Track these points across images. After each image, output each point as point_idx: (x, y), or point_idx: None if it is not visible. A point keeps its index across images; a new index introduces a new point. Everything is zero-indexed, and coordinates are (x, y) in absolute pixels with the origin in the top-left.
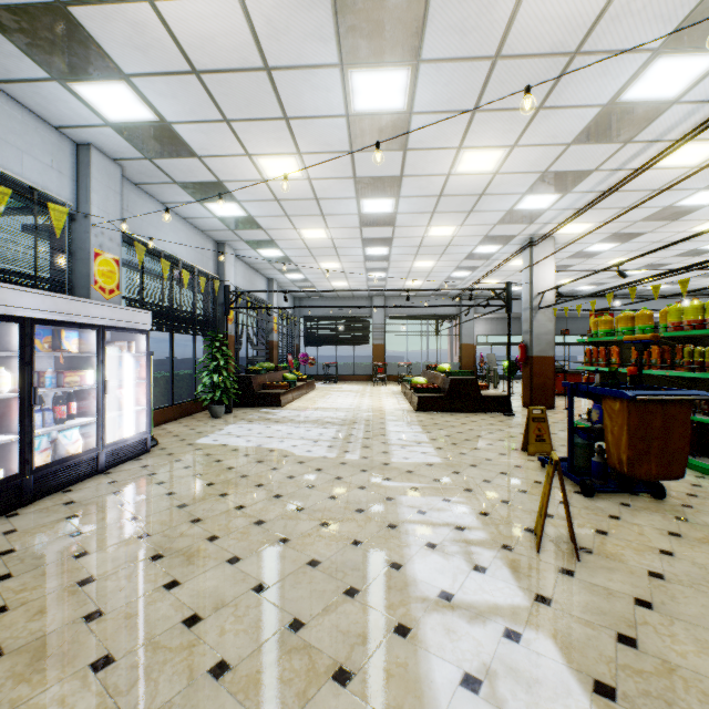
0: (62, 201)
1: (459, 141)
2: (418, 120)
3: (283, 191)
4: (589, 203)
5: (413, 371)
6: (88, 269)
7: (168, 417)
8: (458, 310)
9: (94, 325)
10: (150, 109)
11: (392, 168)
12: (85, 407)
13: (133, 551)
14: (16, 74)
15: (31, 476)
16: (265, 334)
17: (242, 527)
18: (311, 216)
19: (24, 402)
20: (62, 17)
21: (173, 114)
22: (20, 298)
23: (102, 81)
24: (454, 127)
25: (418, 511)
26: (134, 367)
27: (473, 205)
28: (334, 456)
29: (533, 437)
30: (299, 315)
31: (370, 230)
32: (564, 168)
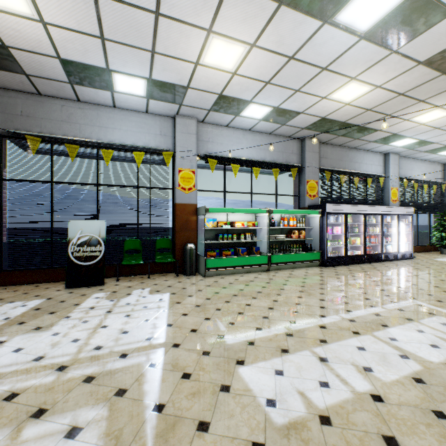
0: (381, 175)
1: None
2: None
3: None
4: None
5: None
6: (388, 195)
7: (415, 250)
8: None
9: (396, 214)
10: (415, 140)
11: None
12: (392, 239)
13: (420, 272)
14: (374, 147)
15: (382, 255)
16: None
17: None
18: None
19: (381, 235)
20: (393, 135)
21: (425, 138)
22: (381, 209)
23: (400, 140)
24: None
25: None
26: (407, 227)
27: None
28: None
29: None
30: None
31: None
32: None
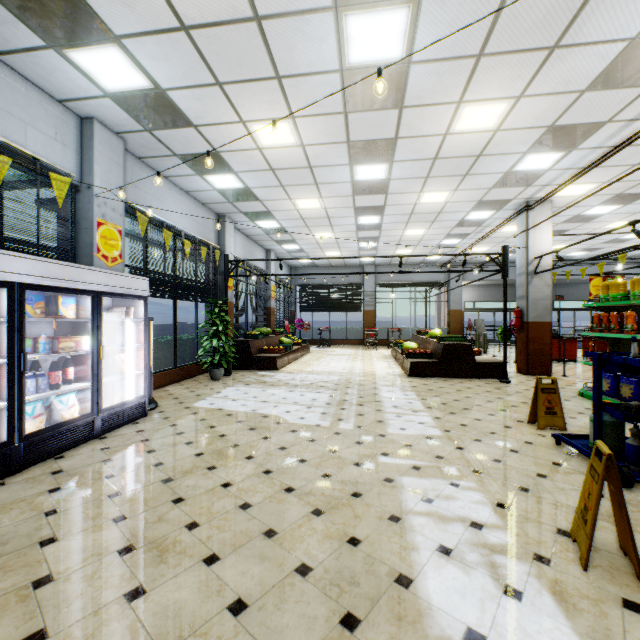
0: (65, 171)
1: (459, 94)
2: (416, 71)
3: (277, 159)
4: (597, 160)
5: (402, 336)
6: (90, 238)
7: (171, 379)
8: (446, 277)
9: (90, 290)
10: (144, 75)
11: (387, 130)
12: (82, 372)
13: (104, 539)
14: (14, 44)
15: (21, 444)
16: (263, 301)
17: (225, 512)
18: (305, 185)
19: (13, 369)
20: None
21: (166, 80)
22: (8, 263)
23: (95, 46)
24: (456, 78)
25: (423, 498)
26: (132, 332)
27: (469, 168)
28: (327, 425)
29: (542, 409)
30: (295, 283)
31: (363, 199)
32: (573, 121)
